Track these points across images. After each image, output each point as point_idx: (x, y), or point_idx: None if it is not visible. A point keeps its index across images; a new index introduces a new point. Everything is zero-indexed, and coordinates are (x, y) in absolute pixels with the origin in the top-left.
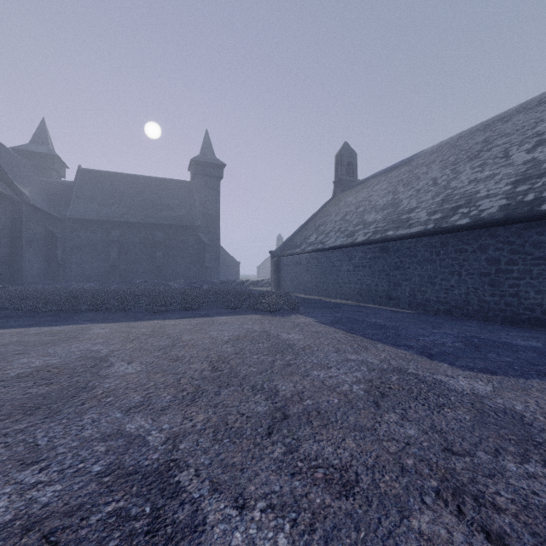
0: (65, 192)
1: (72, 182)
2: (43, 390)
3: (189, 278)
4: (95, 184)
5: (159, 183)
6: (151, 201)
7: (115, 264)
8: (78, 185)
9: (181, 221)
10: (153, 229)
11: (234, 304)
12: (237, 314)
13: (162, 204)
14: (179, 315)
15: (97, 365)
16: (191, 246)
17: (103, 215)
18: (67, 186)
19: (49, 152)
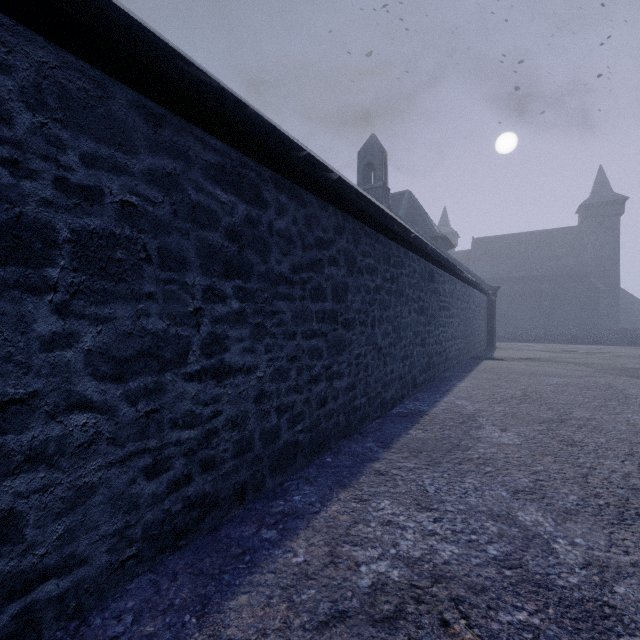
0: (463, 259)
1: (467, 250)
2: (561, 350)
3: (578, 325)
4: (486, 249)
5: (542, 236)
6: (535, 255)
7: (505, 313)
8: (473, 253)
9: (568, 269)
10: (538, 280)
11: (634, 341)
12: (636, 346)
13: (547, 255)
14: (590, 344)
15: (570, 349)
16: (581, 294)
17: (494, 274)
18: (464, 254)
19: (450, 231)
